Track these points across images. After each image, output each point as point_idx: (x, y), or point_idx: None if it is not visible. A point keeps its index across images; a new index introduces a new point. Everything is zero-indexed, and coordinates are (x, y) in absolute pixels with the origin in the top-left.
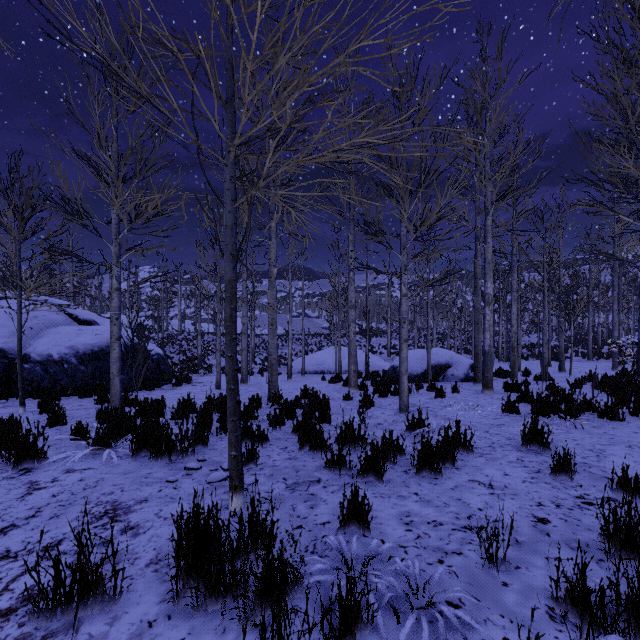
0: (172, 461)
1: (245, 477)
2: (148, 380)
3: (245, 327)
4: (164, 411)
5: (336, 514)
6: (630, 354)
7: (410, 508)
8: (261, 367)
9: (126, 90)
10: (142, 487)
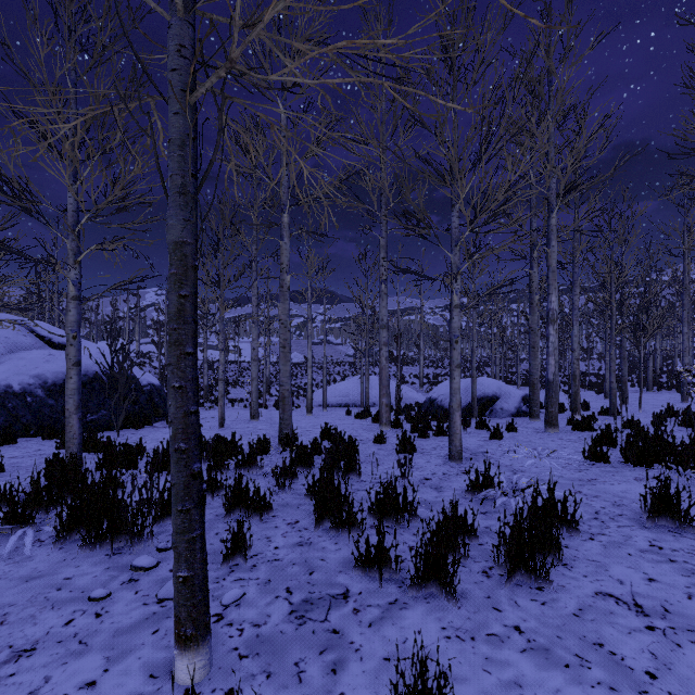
0: (117, 550)
1: (224, 586)
2: (136, 416)
3: (255, 352)
4: (139, 460)
5: (381, 692)
6: (694, 384)
7: (518, 671)
8: (277, 399)
9: (84, 28)
10: (41, 613)
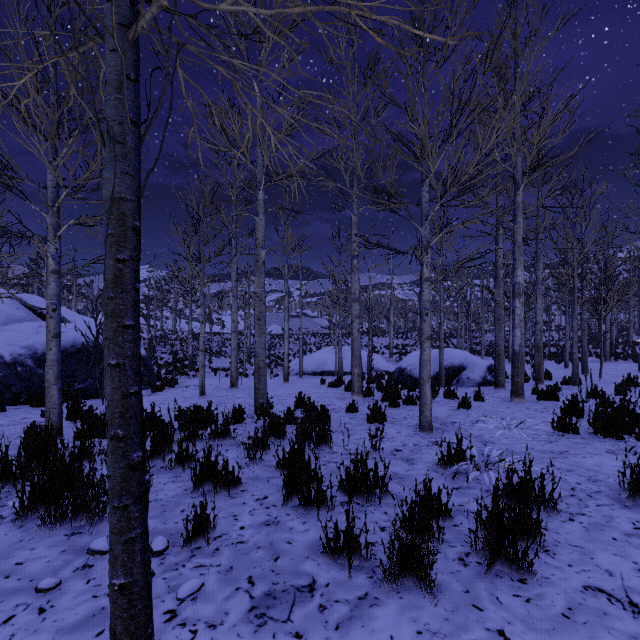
0: (77, 529)
1: (182, 575)
2: None
3: (235, 324)
4: None
5: None
6: None
7: None
8: None
9: (62, 8)
10: None
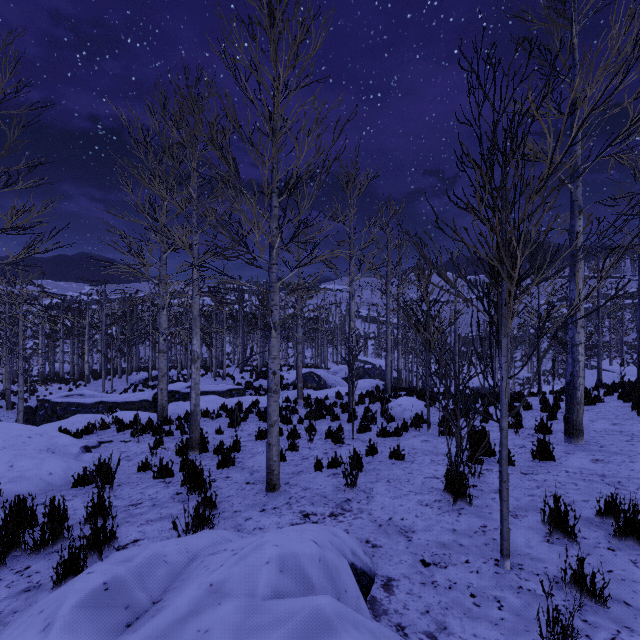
0: None
1: None
2: None
3: None
4: None
5: None
6: None
7: None
8: None
9: None
10: None
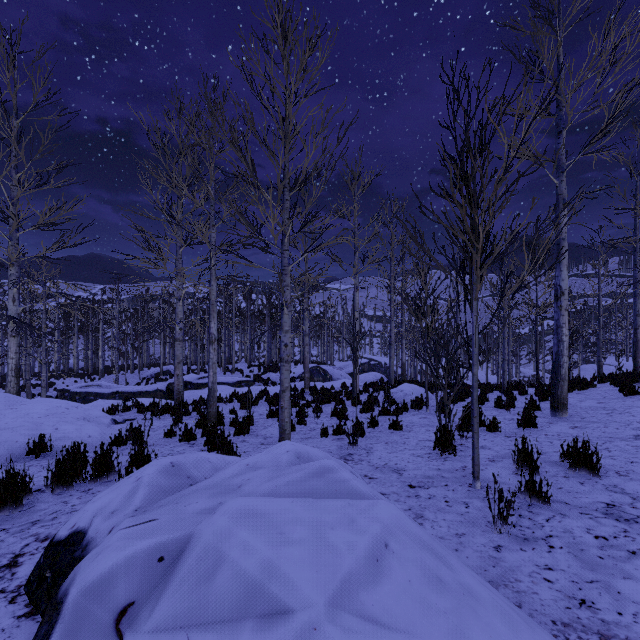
0: None
1: None
2: None
3: None
4: None
5: None
6: None
7: None
8: None
9: None
10: None
